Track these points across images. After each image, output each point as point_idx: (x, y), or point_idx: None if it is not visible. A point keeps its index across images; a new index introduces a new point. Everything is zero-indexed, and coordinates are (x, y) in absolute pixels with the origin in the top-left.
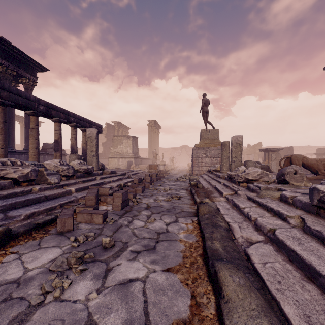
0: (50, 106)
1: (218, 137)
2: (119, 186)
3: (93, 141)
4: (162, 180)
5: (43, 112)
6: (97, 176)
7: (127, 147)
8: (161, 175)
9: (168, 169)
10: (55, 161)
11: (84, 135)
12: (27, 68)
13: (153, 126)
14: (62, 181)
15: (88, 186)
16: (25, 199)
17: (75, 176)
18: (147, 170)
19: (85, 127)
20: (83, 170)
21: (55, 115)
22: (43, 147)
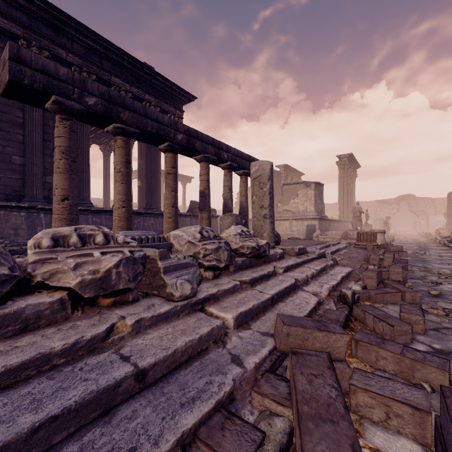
0: (192, 134)
1: None
2: (332, 293)
3: (264, 187)
4: (412, 270)
5: (183, 145)
6: (276, 262)
7: (306, 202)
8: (399, 259)
9: (388, 241)
10: (191, 231)
11: (242, 182)
12: (171, 100)
13: (347, 164)
14: (203, 283)
15: (264, 300)
16: (35, 423)
17: (232, 266)
18: (344, 241)
19: (244, 169)
20: (247, 251)
21: (199, 148)
22: (190, 206)
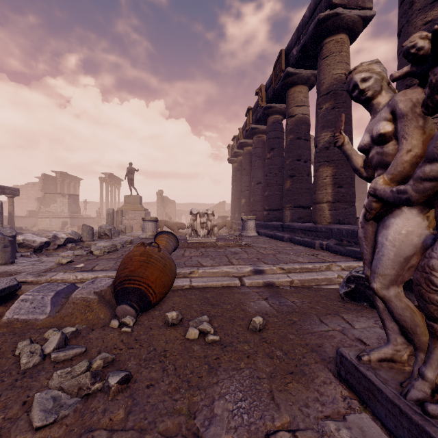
0: None
1: (138, 202)
2: None
3: None
4: None
5: None
6: None
7: (62, 206)
8: None
9: None
10: None
11: None
12: None
13: (108, 179)
14: None
15: None
16: None
17: None
18: None
19: None
20: None
21: None
22: None
